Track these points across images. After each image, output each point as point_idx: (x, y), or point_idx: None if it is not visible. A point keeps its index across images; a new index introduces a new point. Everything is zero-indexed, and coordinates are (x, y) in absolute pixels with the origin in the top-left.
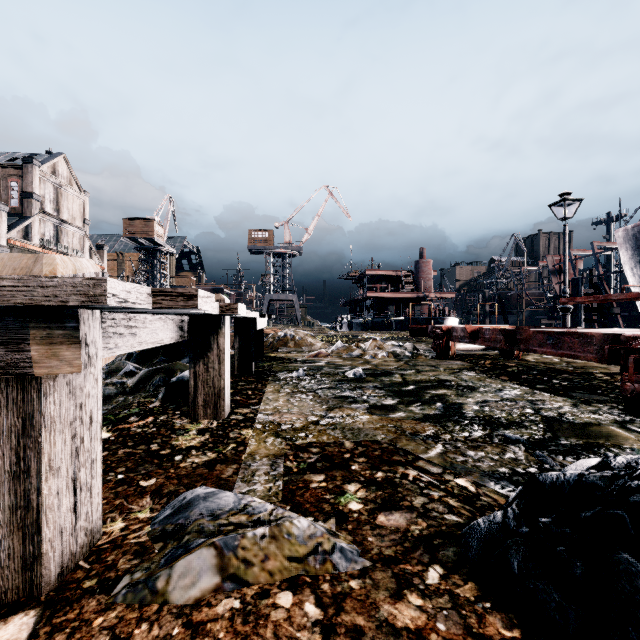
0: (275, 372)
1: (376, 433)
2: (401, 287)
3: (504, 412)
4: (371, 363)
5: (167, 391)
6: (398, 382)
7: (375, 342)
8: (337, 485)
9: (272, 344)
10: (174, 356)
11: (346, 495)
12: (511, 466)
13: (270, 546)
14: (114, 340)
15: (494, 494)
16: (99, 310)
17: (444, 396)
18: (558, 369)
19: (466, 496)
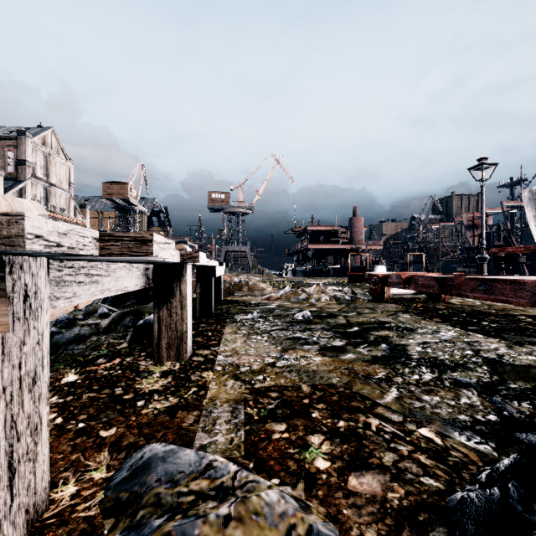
0: (232, 314)
1: (330, 376)
2: (337, 240)
3: (446, 354)
4: (316, 306)
5: (134, 333)
6: (343, 324)
7: (318, 287)
8: (300, 436)
9: (229, 289)
10: (144, 299)
11: (310, 449)
12: (470, 413)
13: (236, 533)
14: (72, 289)
15: (462, 447)
16: (45, 257)
17: (387, 337)
18: (483, 311)
19: (435, 450)
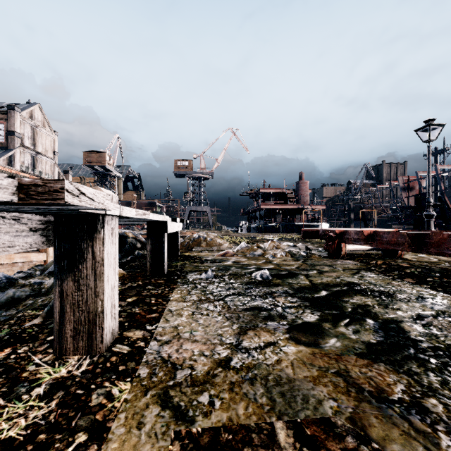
0: (185, 273)
1: (319, 394)
2: (286, 201)
3: None
4: (273, 262)
5: None
6: (307, 286)
7: (273, 243)
8: None
9: (188, 244)
10: None
11: None
12: None
13: None
14: None
15: None
16: None
17: (367, 307)
18: None
19: None
